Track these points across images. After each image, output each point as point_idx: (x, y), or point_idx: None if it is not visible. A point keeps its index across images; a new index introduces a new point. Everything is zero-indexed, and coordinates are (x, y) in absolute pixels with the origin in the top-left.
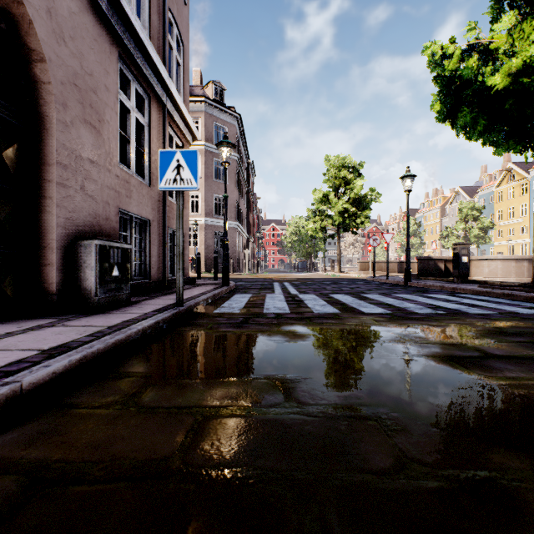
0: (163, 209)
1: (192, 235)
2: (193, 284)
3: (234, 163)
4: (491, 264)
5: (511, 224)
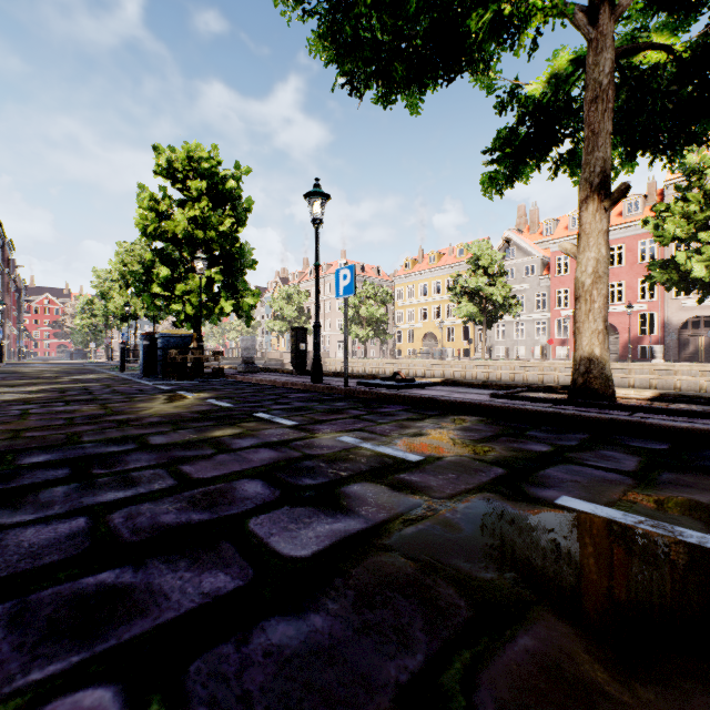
0: None
1: None
2: None
3: None
4: None
5: None
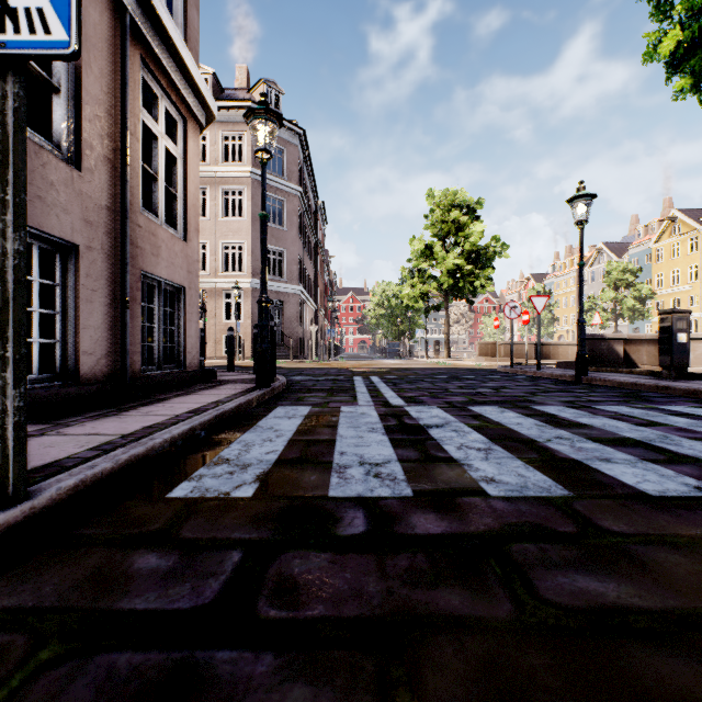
0: (121, 227)
1: (233, 304)
2: (206, 383)
3: (296, 200)
4: (697, 347)
5: (676, 293)
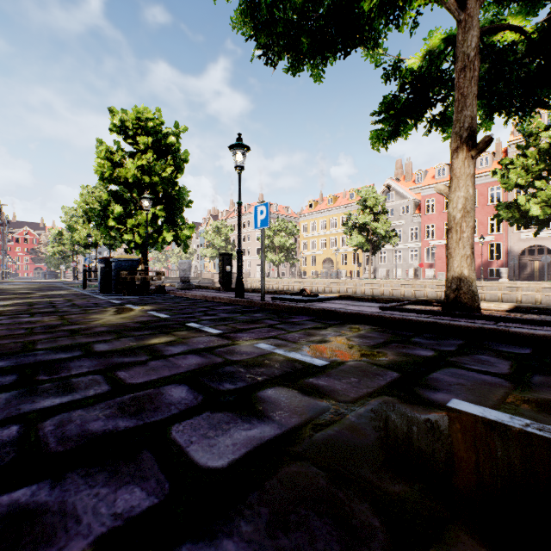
0: None
1: None
2: None
3: None
4: None
5: None
